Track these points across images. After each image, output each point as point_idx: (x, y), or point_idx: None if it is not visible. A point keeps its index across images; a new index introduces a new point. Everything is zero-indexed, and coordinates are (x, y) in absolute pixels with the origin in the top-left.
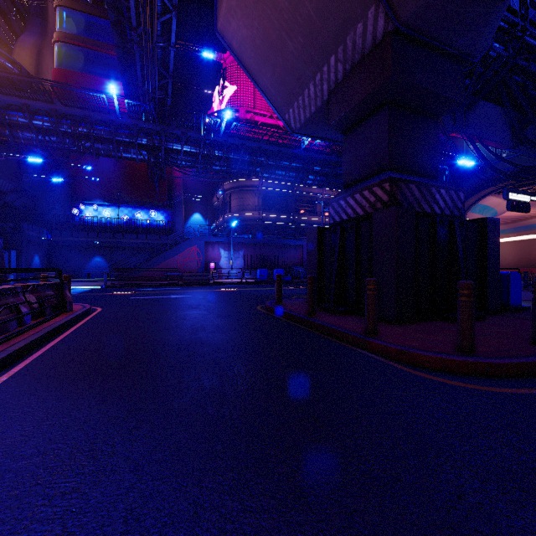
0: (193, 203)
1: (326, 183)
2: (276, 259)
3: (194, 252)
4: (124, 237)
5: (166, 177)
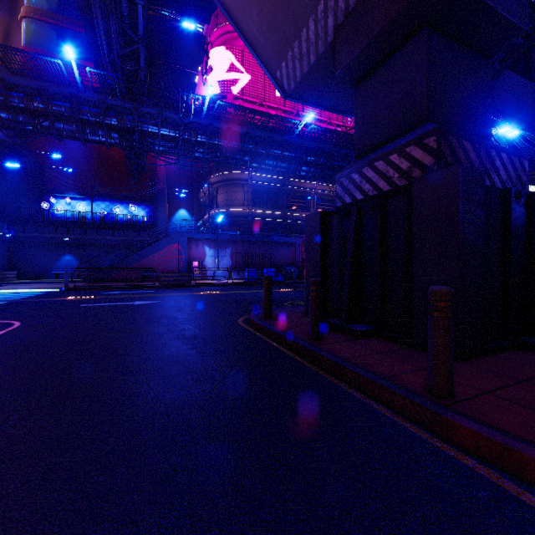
0: (179, 199)
1: (320, 175)
2: (267, 257)
3: (176, 250)
4: (98, 233)
5: (147, 170)
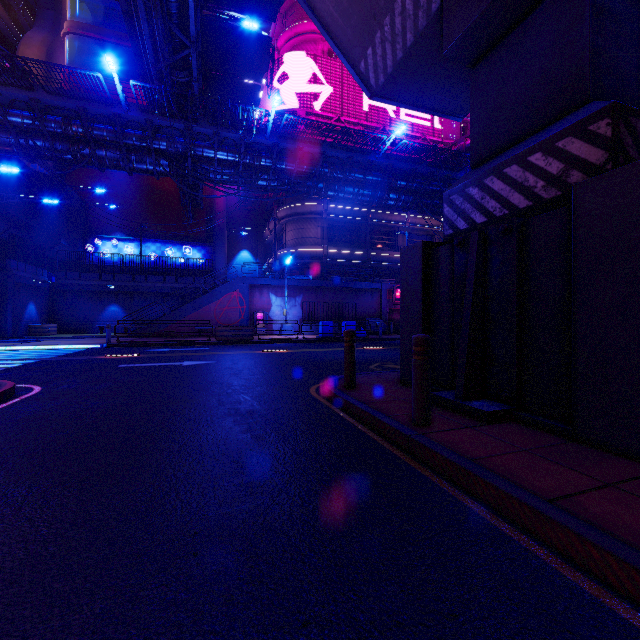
0: (240, 238)
1: (413, 204)
2: (346, 308)
3: (236, 299)
4: (147, 280)
5: (204, 204)
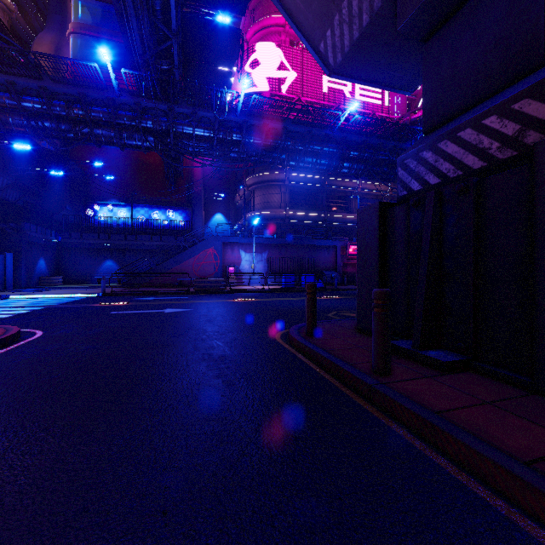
0: (215, 203)
1: (364, 172)
2: (305, 262)
3: (211, 254)
4: (137, 239)
5: (184, 175)
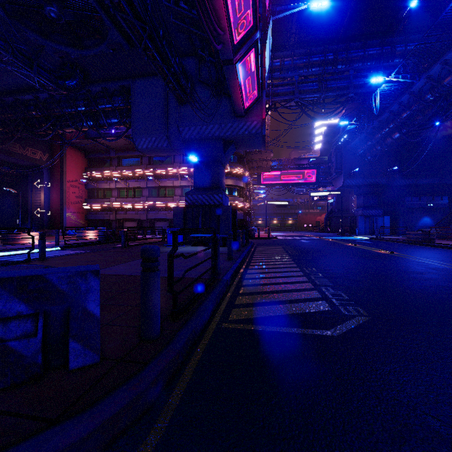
0: None
1: None
2: None
3: None
4: None
5: None
